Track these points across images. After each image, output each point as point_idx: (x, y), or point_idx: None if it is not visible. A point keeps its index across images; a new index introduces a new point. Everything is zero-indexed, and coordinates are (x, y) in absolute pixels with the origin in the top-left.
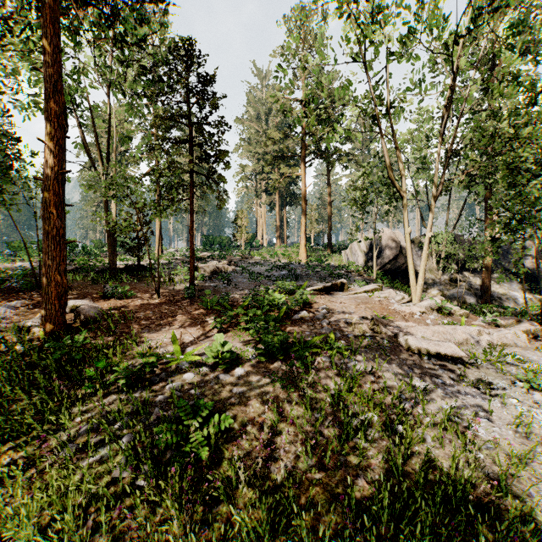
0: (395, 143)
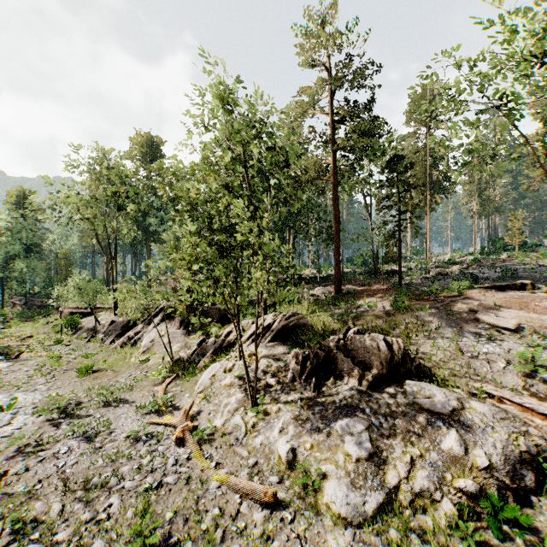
0: None
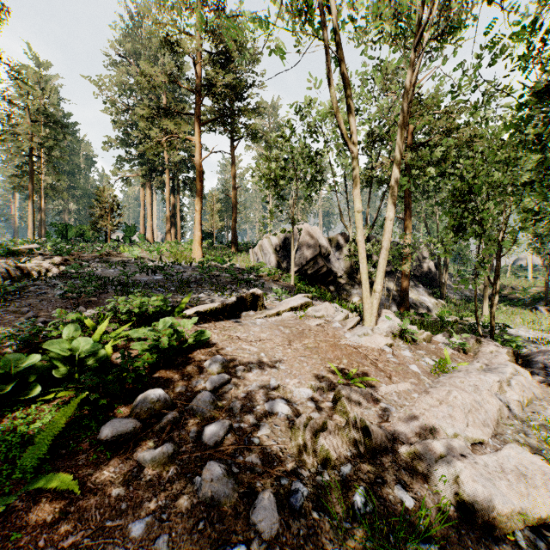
0: (341, 62)
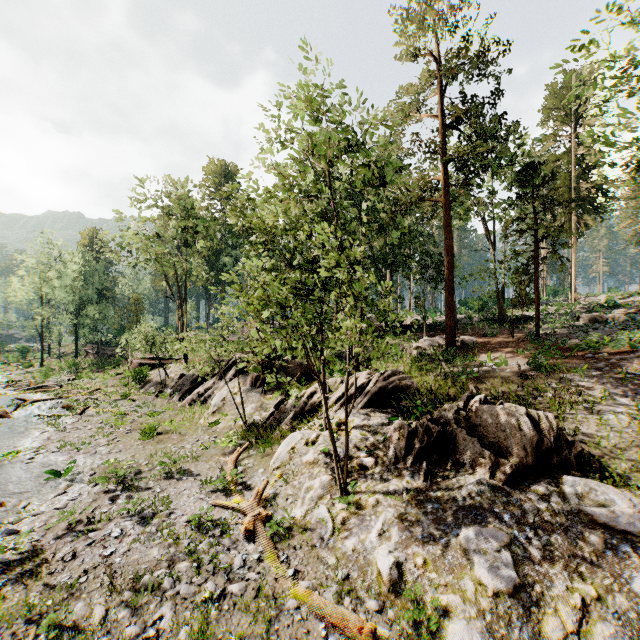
0: None
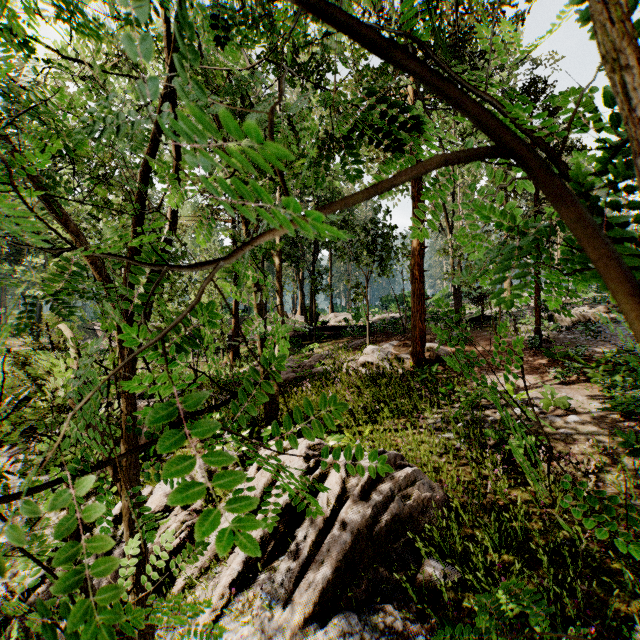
0: None
